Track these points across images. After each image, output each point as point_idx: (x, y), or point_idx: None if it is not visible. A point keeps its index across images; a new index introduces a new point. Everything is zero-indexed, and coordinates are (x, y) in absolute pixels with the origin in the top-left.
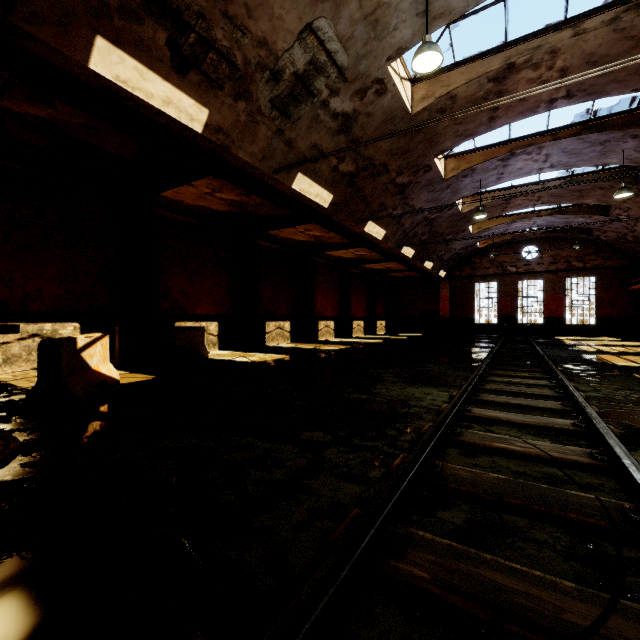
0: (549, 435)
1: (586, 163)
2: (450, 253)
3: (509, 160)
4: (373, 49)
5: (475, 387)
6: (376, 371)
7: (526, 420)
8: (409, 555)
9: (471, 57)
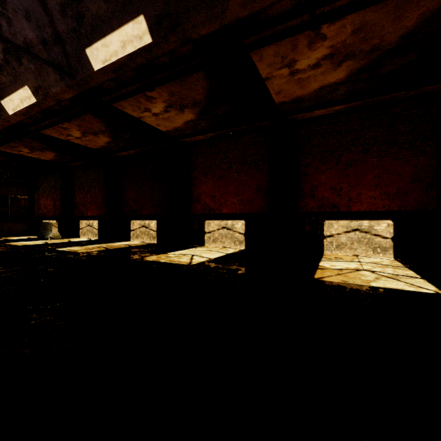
0: None
1: None
2: None
3: None
4: None
5: None
6: None
7: None
8: None
9: None
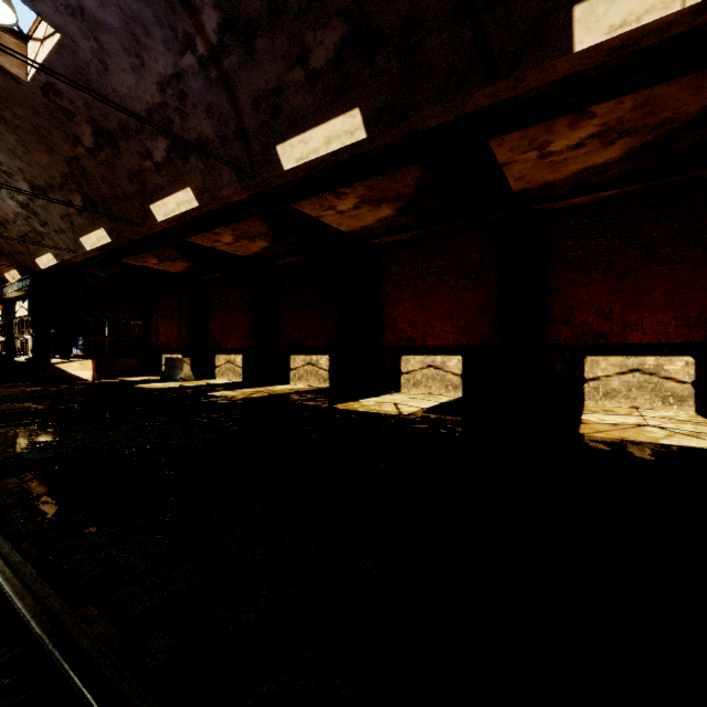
0: None
1: None
2: None
3: None
4: None
5: None
6: None
7: None
8: None
9: None
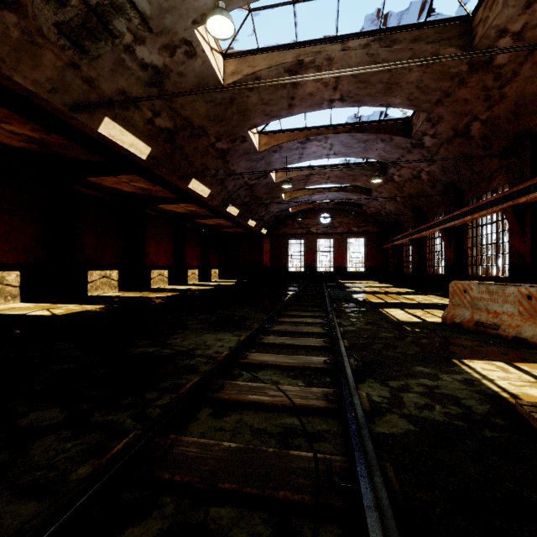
0: (304, 375)
1: (356, 155)
2: (269, 215)
3: (306, 144)
4: (177, 6)
5: (264, 329)
6: (185, 318)
7: (290, 362)
8: None
9: (271, 47)
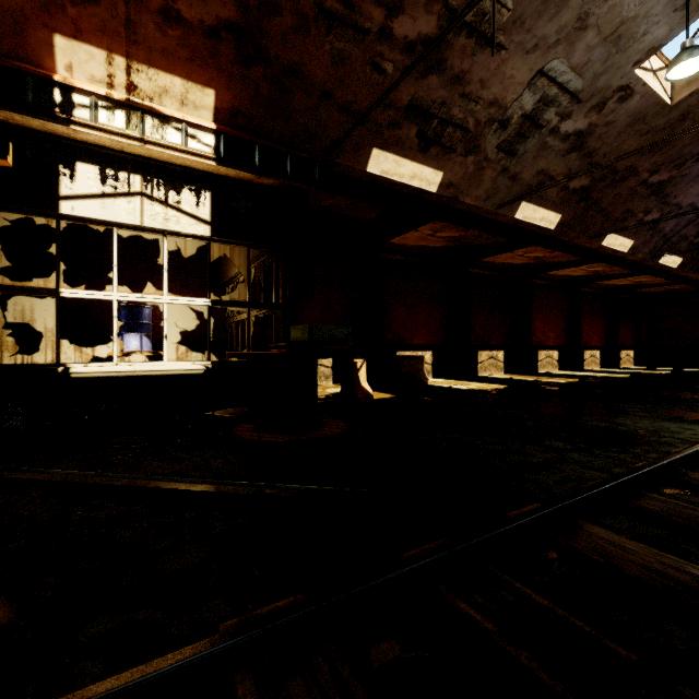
0: None
1: None
2: None
3: None
4: (614, 62)
5: None
6: (618, 405)
7: None
8: (643, 500)
9: None
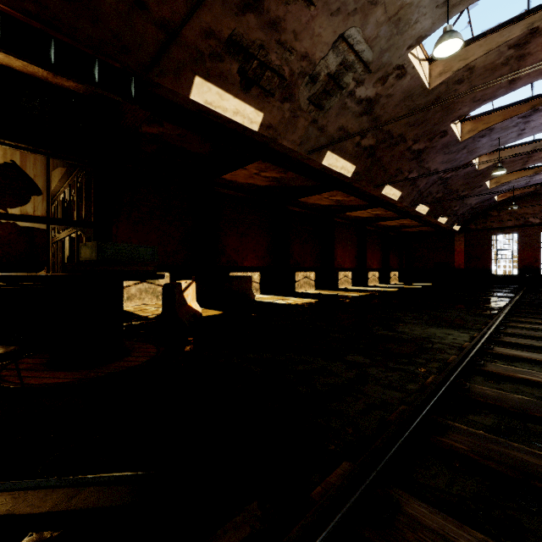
0: None
1: None
2: (465, 208)
3: (531, 116)
4: (395, 42)
5: (495, 331)
6: (396, 314)
7: None
8: (450, 435)
9: (490, 29)
